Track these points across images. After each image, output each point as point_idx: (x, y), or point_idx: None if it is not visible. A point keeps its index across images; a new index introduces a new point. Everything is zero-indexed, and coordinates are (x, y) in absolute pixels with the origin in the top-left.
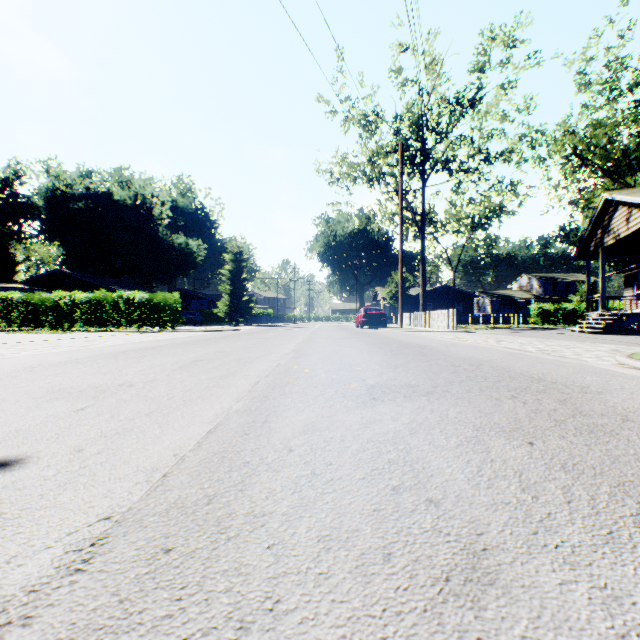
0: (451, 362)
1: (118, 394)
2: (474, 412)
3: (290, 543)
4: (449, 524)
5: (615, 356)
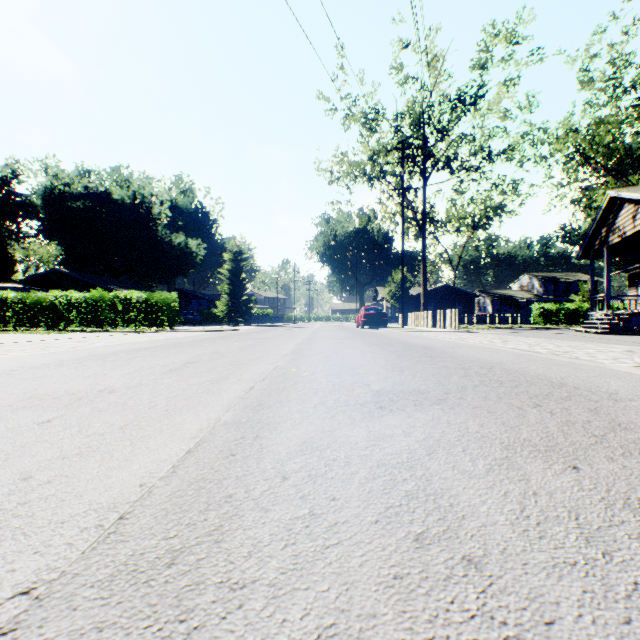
0: (460, 364)
1: (95, 402)
2: (497, 425)
3: None
4: (502, 604)
5: (634, 358)
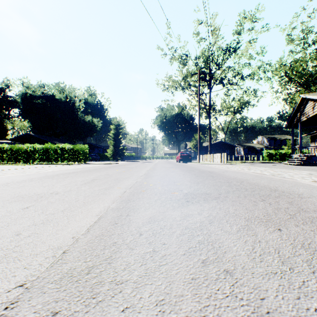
0: (226, 180)
1: (49, 198)
2: (243, 209)
3: (137, 307)
4: (241, 290)
5: (312, 177)
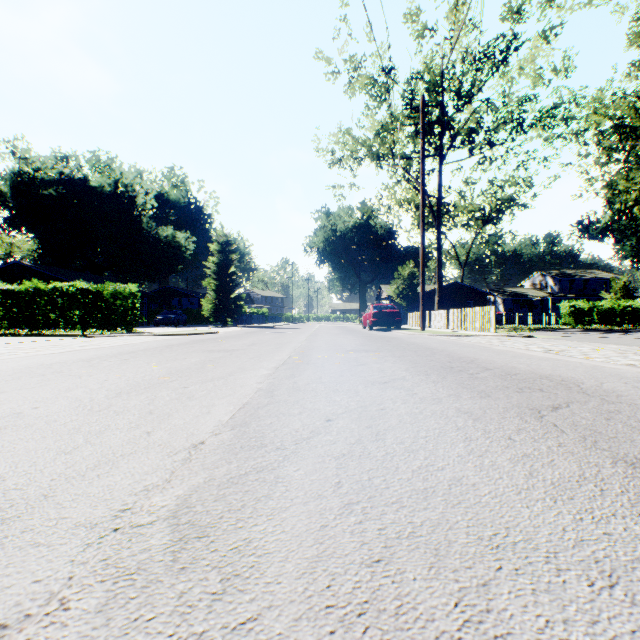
0: None
1: None
2: None
3: None
4: None
5: None
